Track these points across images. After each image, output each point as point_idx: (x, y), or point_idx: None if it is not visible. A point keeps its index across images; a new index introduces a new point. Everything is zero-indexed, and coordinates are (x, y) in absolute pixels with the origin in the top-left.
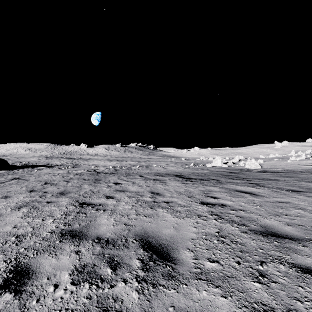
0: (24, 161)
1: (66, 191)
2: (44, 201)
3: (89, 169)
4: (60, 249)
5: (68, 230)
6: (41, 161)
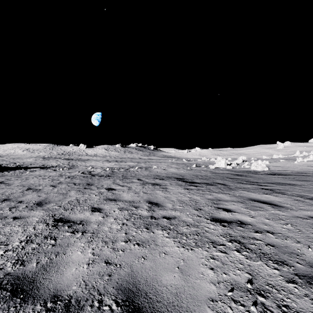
0: (19, 162)
1: (45, 201)
2: (11, 215)
3: (85, 171)
4: None
5: (14, 276)
6: (37, 162)
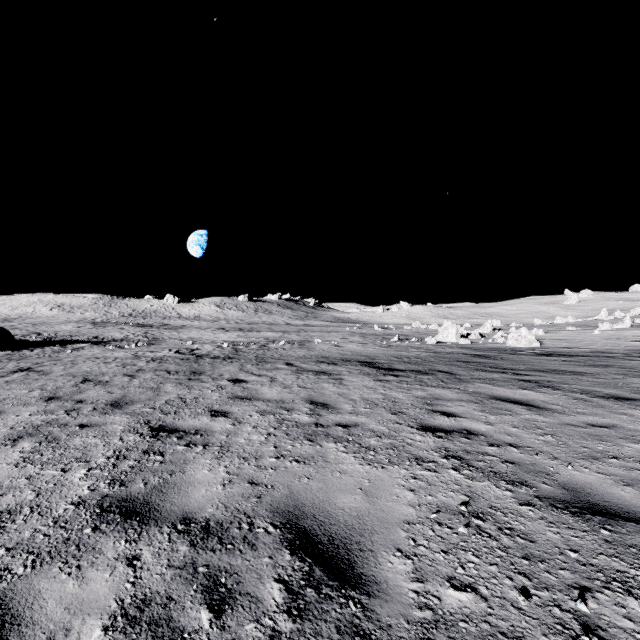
0: (47, 332)
1: (125, 400)
2: (73, 422)
3: (181, 349)
4: (91, 551)
5: (118, 497)
6: (82, 332)
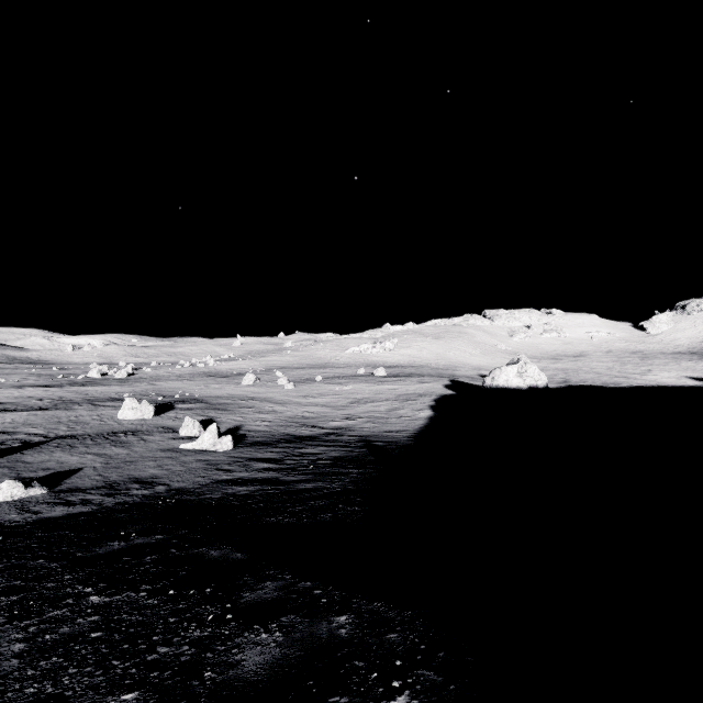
0: None
1: None
2: None
3: None
4: None
5: None
6: None
